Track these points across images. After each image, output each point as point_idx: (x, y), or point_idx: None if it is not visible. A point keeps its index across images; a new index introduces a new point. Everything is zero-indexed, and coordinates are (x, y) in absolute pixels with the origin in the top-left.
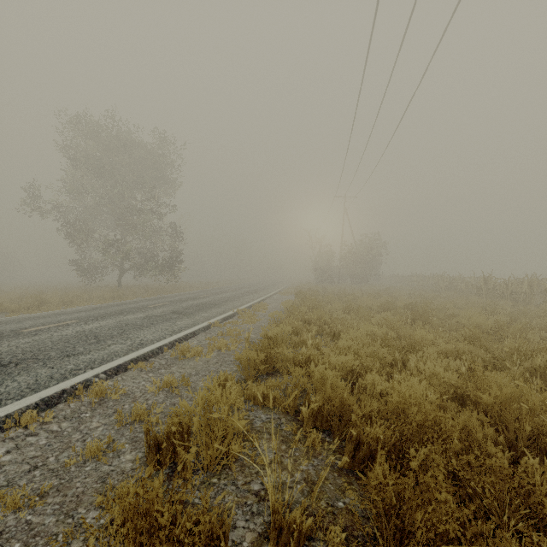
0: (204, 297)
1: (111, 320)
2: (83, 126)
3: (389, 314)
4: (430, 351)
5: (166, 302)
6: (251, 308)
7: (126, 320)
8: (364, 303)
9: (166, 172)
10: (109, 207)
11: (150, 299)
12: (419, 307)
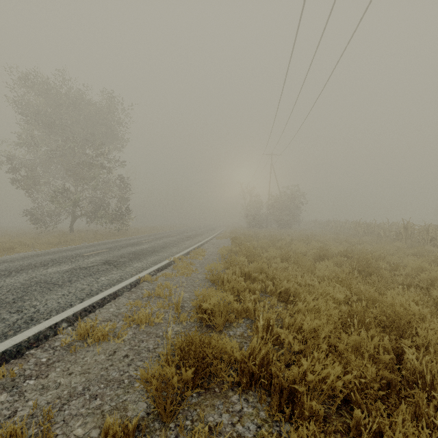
0: (145, 243)
1: (23, 276)
2: (31, 81)
3: (331, 264)
4: (436, 339)
5: (104, 249)
6: (189, 254)
7: (43, 275)
8: (299, 250)
9: (115, 129)
10: (59, 158)
11: (92, 245)
12: (354, 254)
